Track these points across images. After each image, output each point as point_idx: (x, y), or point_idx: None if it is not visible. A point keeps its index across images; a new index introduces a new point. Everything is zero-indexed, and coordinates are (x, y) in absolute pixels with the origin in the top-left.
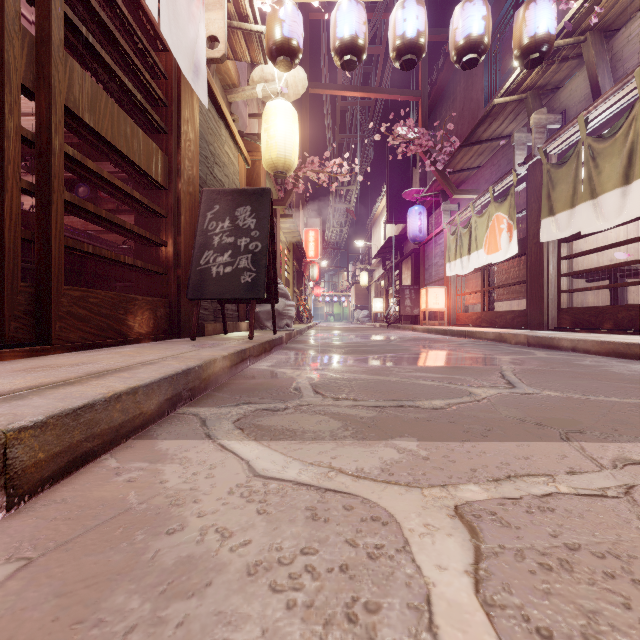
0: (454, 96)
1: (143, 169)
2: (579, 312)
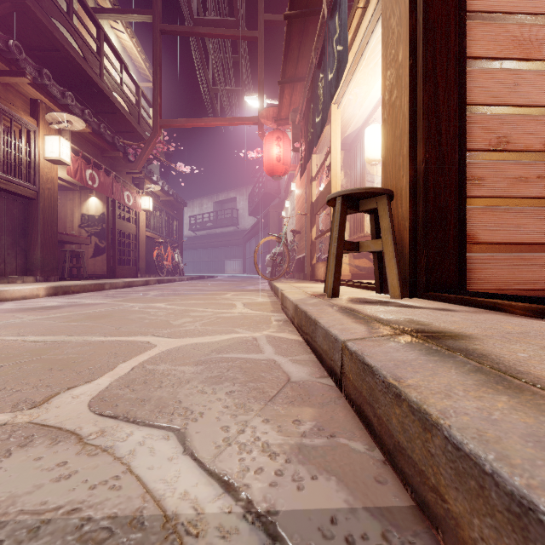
0: None
1: None
2: None
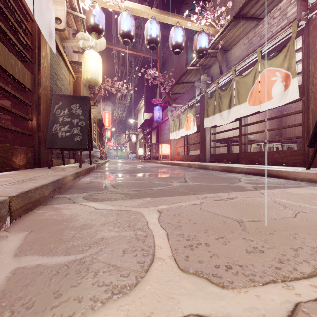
0: (173, 60)
1: (20, 81)
2: (216, 155)
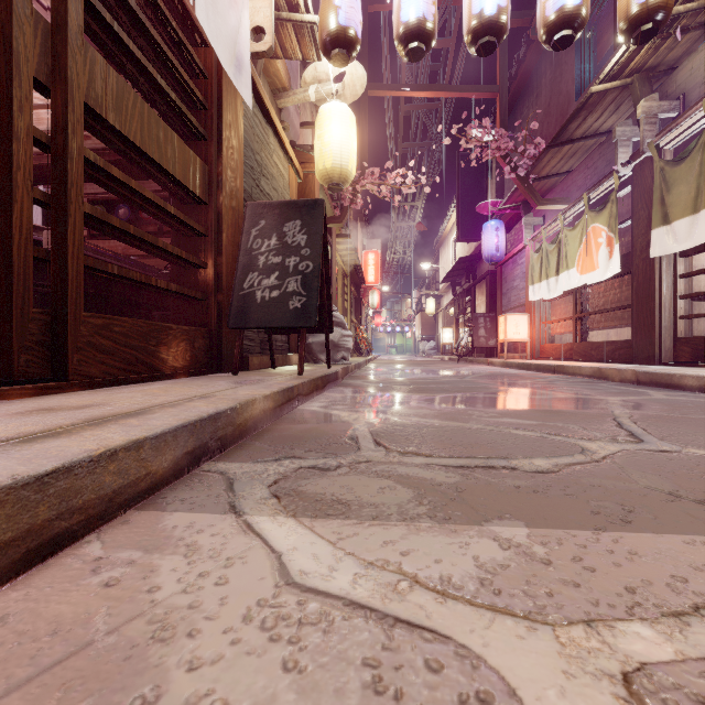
0: (538, 90)
1: (178, 179)
2: (703, 342)
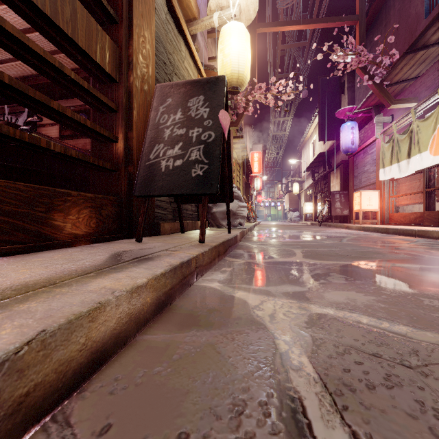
0: (387, 20)
1: (81, 46)
2: None
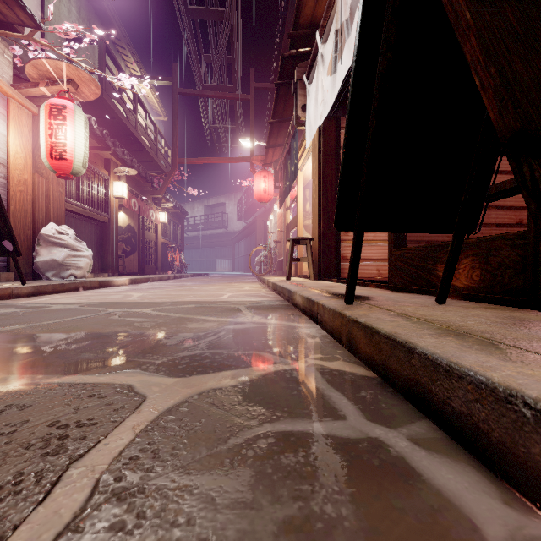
0: None
1: None
2: None
